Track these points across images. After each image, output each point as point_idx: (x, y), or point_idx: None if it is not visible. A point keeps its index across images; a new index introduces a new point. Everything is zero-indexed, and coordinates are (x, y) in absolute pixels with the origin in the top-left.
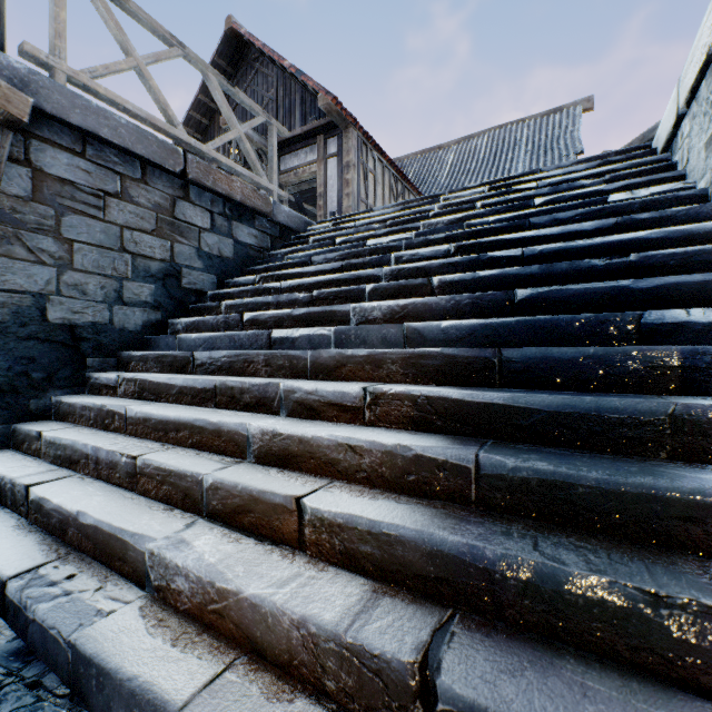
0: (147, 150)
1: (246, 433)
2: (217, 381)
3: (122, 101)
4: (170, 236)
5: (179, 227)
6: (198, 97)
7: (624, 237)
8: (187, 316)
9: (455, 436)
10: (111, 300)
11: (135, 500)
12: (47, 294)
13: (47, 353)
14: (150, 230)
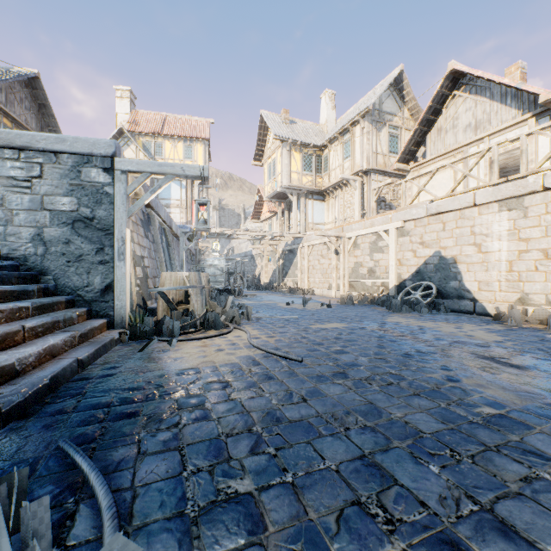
0: None
1: None
2: None
3: None
4: None
5: None
6: None
7: None
8: None
9: (1, 303)
10: None
11: None
12: None
13: None
14: None
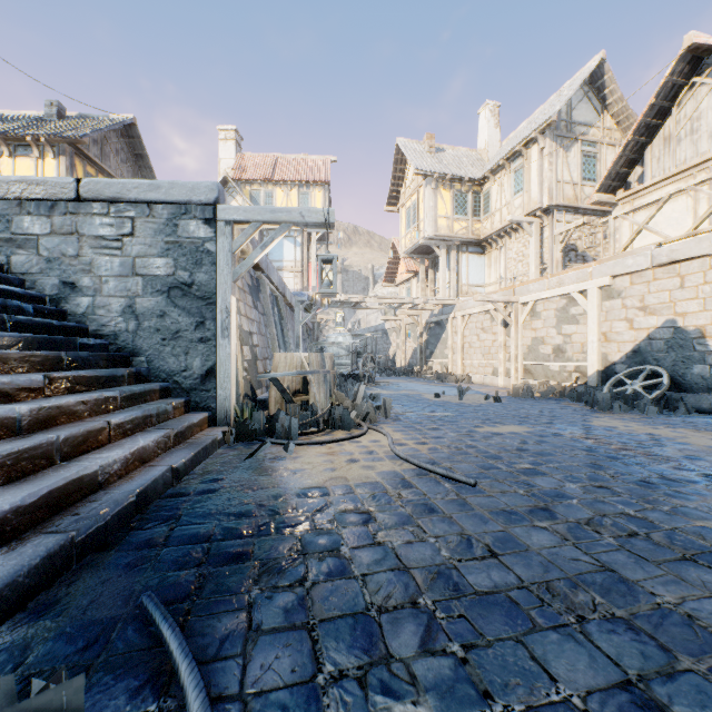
0: None
1: (17, 415)
2: None
3: None
4: None
5: None
6: None
7: (10, 288)
8: None
9: (86, 392)
10: None
11: (3, 489)
12: None
13: None
14: None
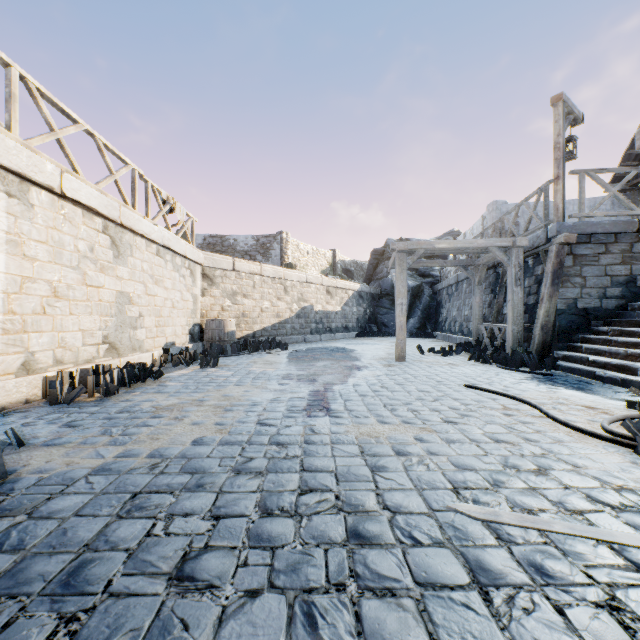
0: (617, 229)
1: None
2: None
3: (606, 214)
4: (629, 263)
5: (634, 257)
6: None
7: None
8: (639, 300)
9: None
10: (600, 297)
11: (627, 361)
12: (576, 298)
13: (576, 319)
14: (618, 263)
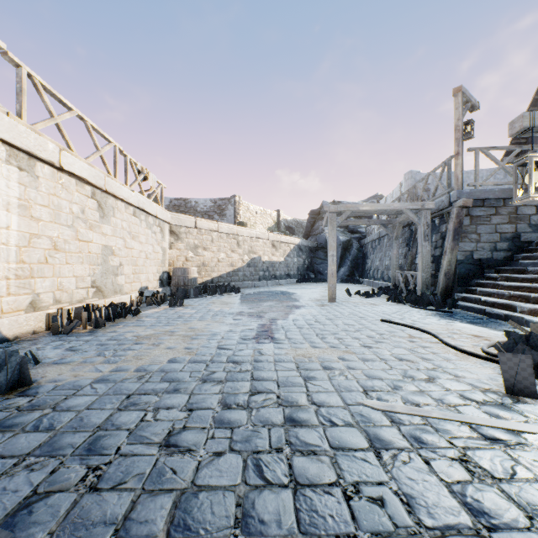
0: (505, 195)
1: None
2: (535, 276)
3: (496, 183)
4: (514, 222)
5: (519, 217)
6: (528, 110)
7: None
8: (522, 252)
9: None
10: (491, 250)
11: (510, 301)
12: (473, 251)
13: (473, 268)
14: (506, 223)
